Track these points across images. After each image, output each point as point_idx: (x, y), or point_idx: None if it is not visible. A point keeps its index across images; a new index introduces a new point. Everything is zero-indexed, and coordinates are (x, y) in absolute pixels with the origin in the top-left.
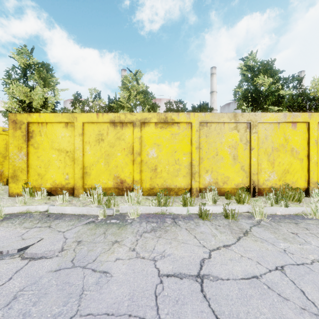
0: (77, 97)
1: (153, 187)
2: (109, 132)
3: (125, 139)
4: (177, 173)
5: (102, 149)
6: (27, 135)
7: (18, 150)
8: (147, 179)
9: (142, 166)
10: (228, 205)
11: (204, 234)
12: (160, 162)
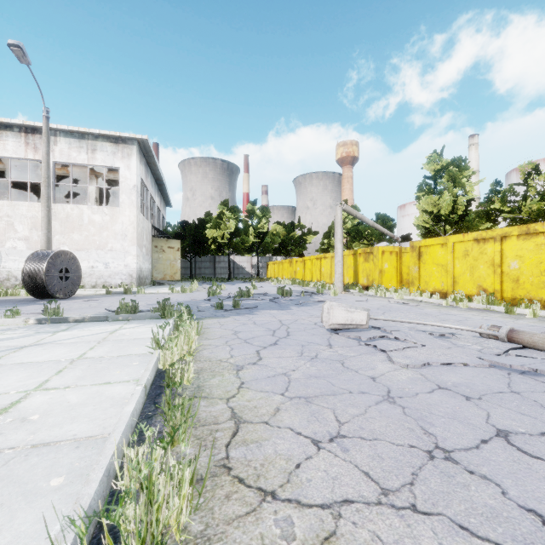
0: (492, 189)
1: (514, 297)
2: (473, 248)
3: (487, 253)
4: (543, 285)
5: (467, 263)
6: (418, 255)
7: (414, 265)
8: (508, 290)
9: (503, 277)
10: (530, 306)
11: (486, 314)
12: (523, 273)
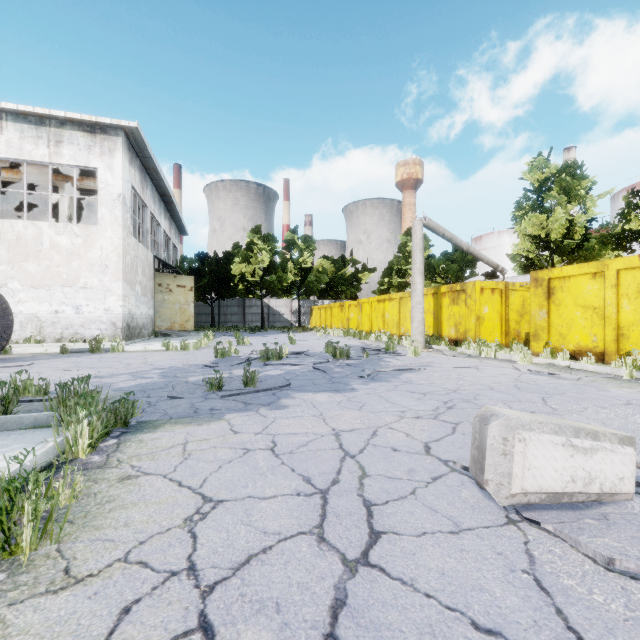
0: (630, 202)
1: None
2: None
3: None
4: None
5: None
6: (547, 293)
7: (539, 308)
8: None
9: None
10: None
11: None
12: None
